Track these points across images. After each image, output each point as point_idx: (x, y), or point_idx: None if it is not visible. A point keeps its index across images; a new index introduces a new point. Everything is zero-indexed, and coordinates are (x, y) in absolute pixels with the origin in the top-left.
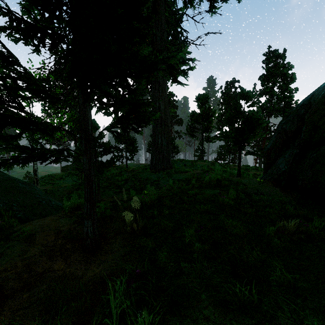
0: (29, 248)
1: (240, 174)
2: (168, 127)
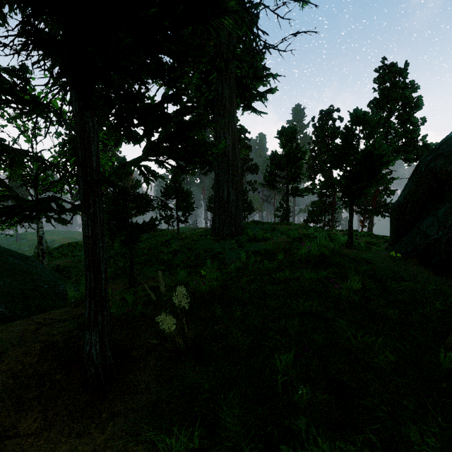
0: None
1: (352, 243)
2: (238, 173)
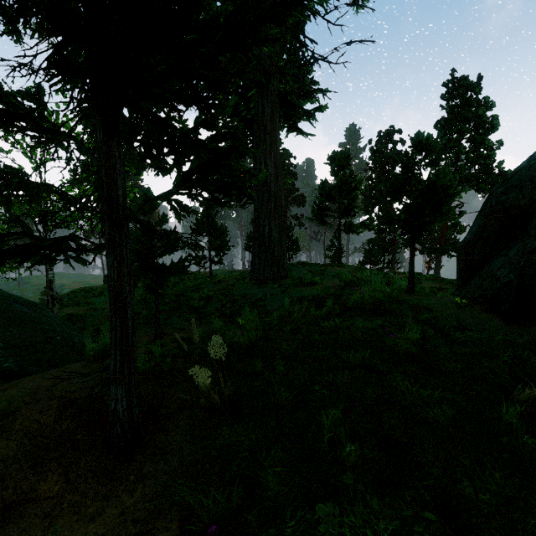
0: None
1: (413, 288)
2: (281, 206)
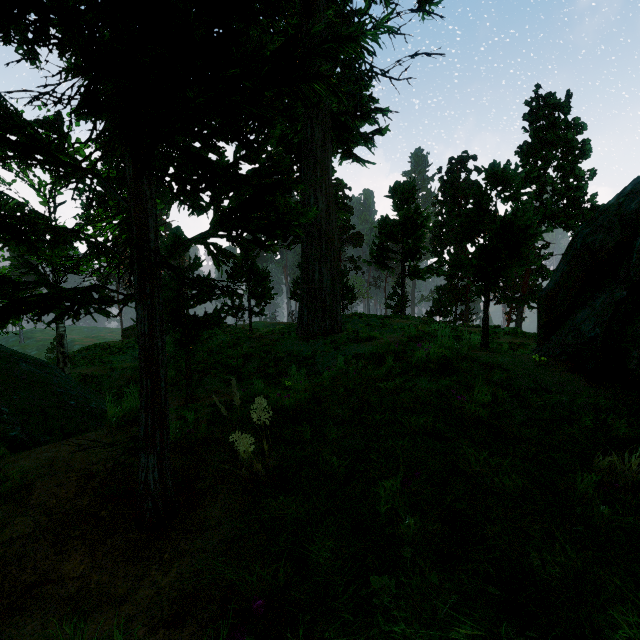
0: (13, 517)
1: (487, 344)
2: (334, 248)
